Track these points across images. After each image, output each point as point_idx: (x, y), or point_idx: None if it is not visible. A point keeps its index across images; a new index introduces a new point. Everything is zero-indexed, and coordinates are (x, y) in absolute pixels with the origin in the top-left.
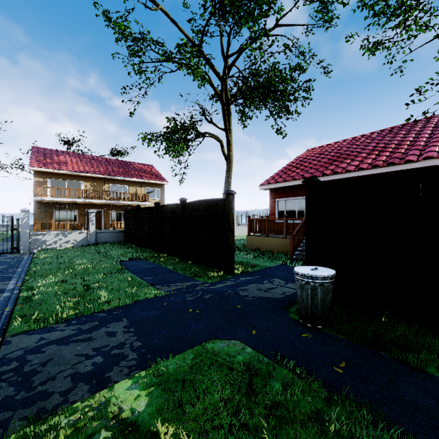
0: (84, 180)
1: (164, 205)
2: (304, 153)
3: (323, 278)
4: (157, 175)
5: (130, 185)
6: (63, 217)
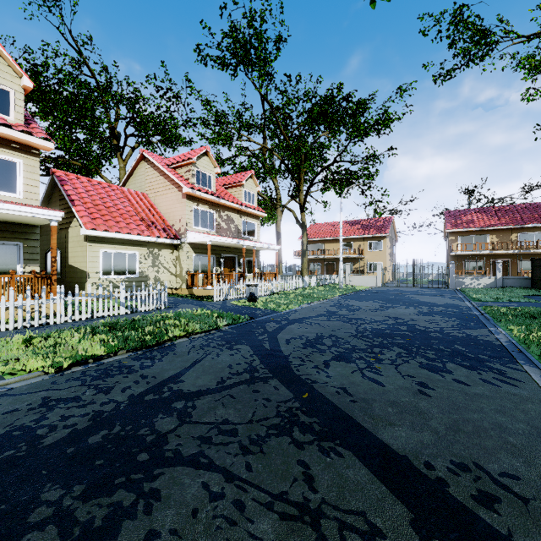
0: (490, 233)
1: None
2: None
3: None
4: None
5: None
6: (470, 266)
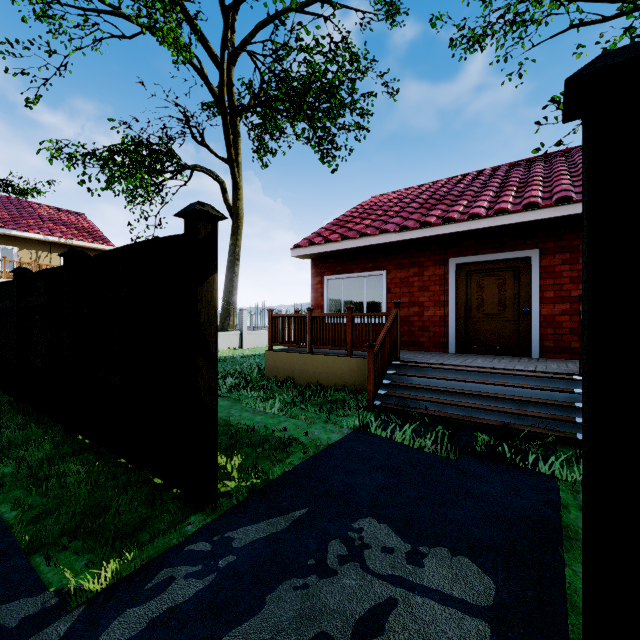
0: None
1: (34, 274)
2: (368, 200)
3: None
4: (91, 231)
5: (22, 247)
6: None
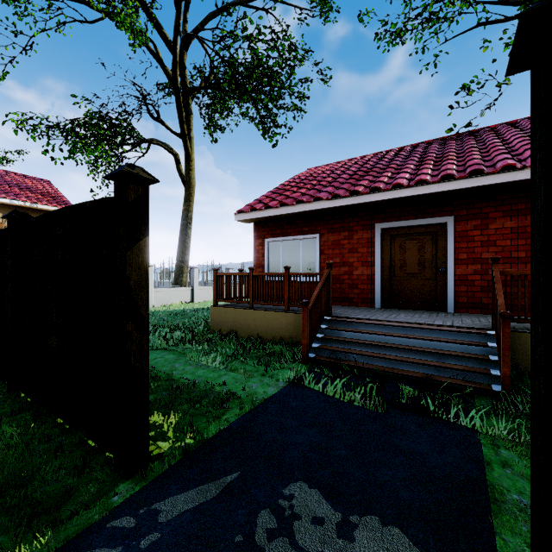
0: None
1: None
2: (305, 171)
3: None
4: (55, 197)
5: None
6: None
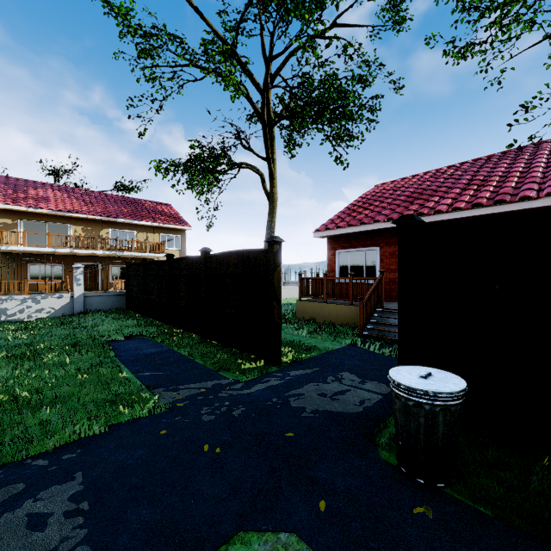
0: (73, 222)
1: (179, 258)
2: (372, 189)
3: (448, 396)
4: (176, 217)
5: (139, 230)
6: (42, 273)
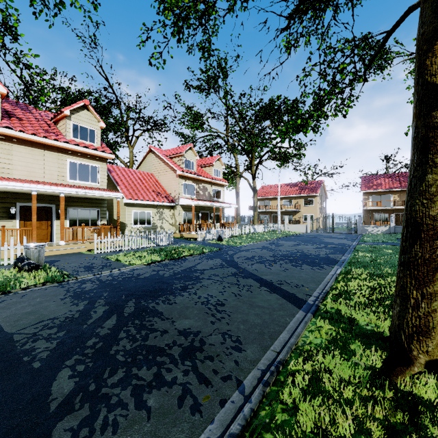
0: (393, 193)
1: None
2: None
3: None
4: None
5: None
6: (378, 218)
